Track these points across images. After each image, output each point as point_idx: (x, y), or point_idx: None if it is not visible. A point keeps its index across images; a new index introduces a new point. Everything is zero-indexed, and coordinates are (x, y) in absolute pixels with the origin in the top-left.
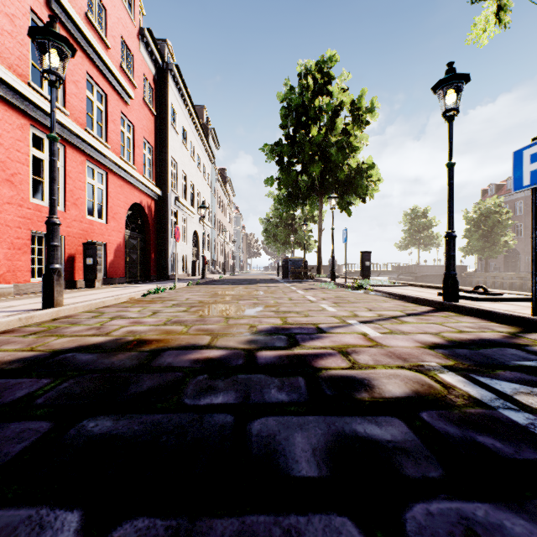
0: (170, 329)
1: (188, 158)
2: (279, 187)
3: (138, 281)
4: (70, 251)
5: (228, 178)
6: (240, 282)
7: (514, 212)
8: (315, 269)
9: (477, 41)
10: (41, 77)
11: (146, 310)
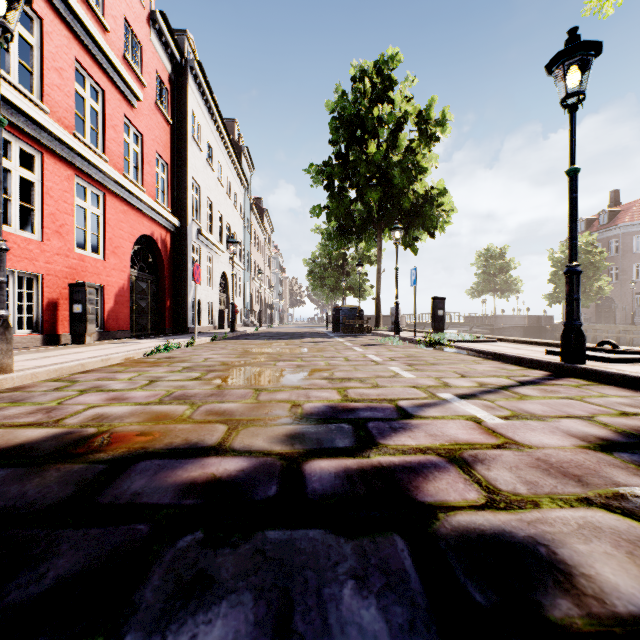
0: (165, 411)
1: (214, 181)
2: (329, 218)
3: (147, 335)
4: (51, 295)
5: (265, 209)
6: (279, 336)
7: (608, 253)
8: (372, 321)
9: (599, 11)
10: (7, 58)
11: (141, 376)
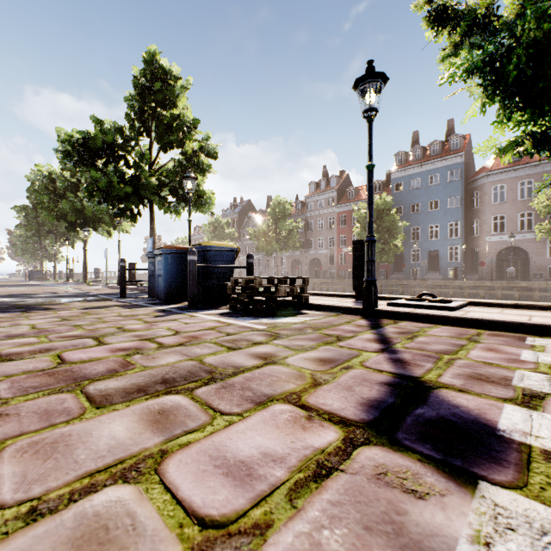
0: None
1: None
2: (27, 230)
3: None
4: None
5: None
6: None
7: None
8: (65, 276)
9: None
10: None
11: None
